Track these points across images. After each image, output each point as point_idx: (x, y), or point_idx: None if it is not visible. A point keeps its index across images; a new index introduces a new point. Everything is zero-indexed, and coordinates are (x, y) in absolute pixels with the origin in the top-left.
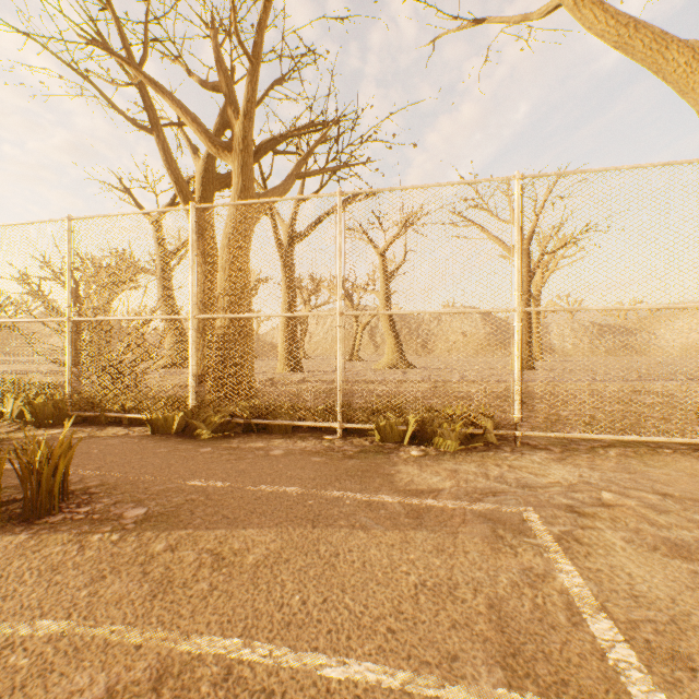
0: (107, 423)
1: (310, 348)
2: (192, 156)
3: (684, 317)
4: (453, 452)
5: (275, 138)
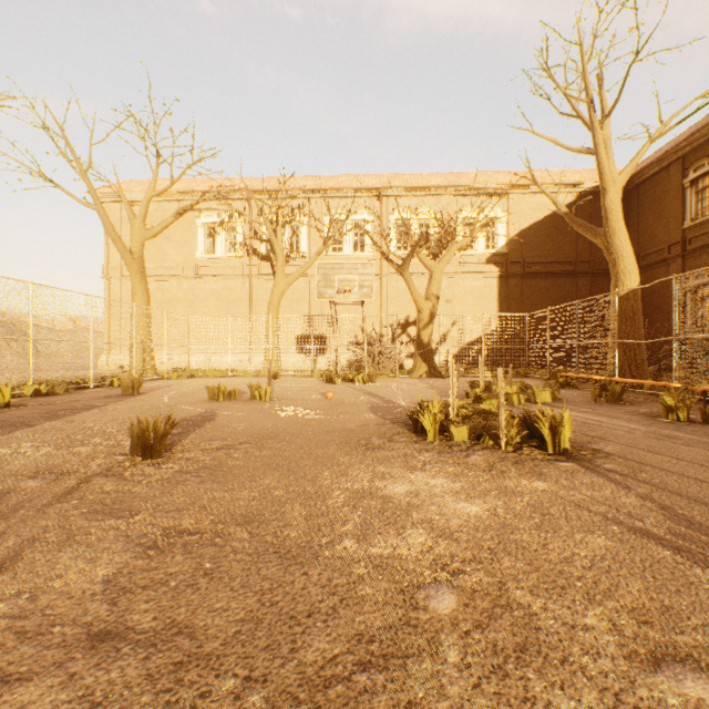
0: None
1: None
2: None
3: None
4: None
5: None
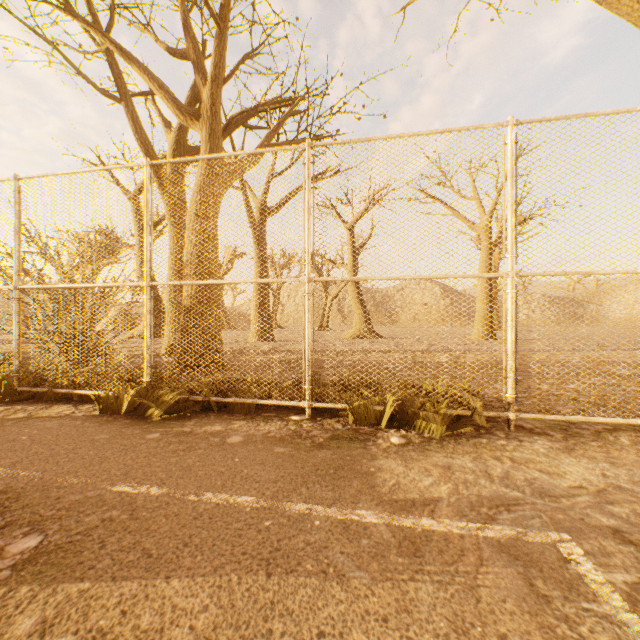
0: (57, 399)
1: (283, 319)
2: (164, 129)
3: (629, 290)
4: (440, 439)
5: (246, 111)
